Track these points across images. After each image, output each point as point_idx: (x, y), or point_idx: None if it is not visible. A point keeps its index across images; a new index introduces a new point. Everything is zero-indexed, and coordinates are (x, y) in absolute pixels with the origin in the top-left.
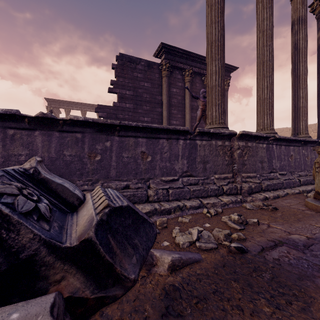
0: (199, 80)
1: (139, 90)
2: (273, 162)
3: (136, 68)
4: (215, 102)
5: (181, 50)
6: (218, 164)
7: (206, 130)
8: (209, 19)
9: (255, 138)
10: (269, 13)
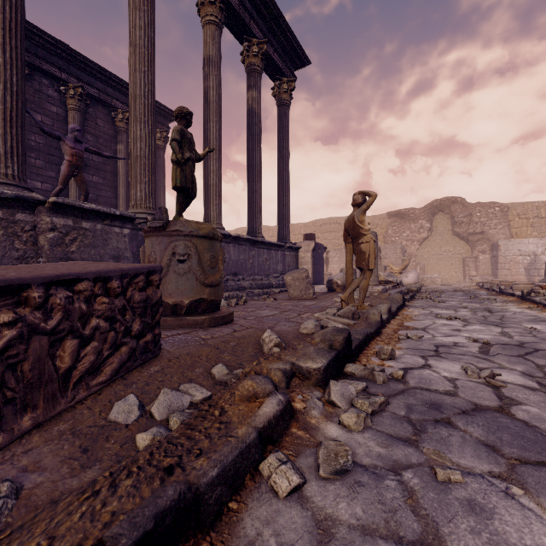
0: (105, 115)
1: None
2: None
3: None
4: None
5: (50, 38)
6: None
7: None
8: None
9: (99, 216)
10: (145, 20)
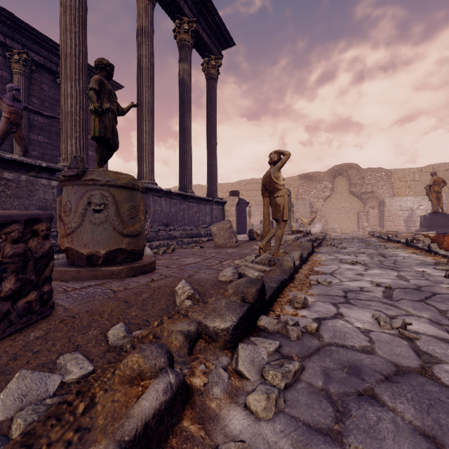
0: (50, 81)
1: None
2: None
3: None
4: None
5: None
6: None
7: None
8: None
9: (24, 167)
10: None
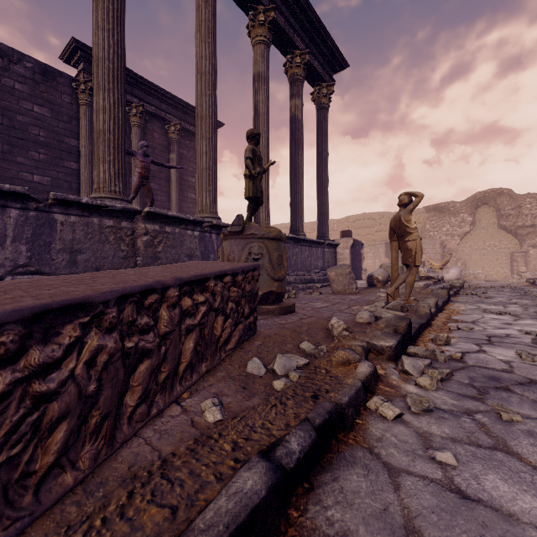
0: (160, 129)
1: (18, 116)
2: (211, 258)
3: (11, 69)
4: (103, 157)
5: None
6: (106, 255)
7: (71, 197)
8: (94, 20)
9: (178, 221)
10: (209, 50)
